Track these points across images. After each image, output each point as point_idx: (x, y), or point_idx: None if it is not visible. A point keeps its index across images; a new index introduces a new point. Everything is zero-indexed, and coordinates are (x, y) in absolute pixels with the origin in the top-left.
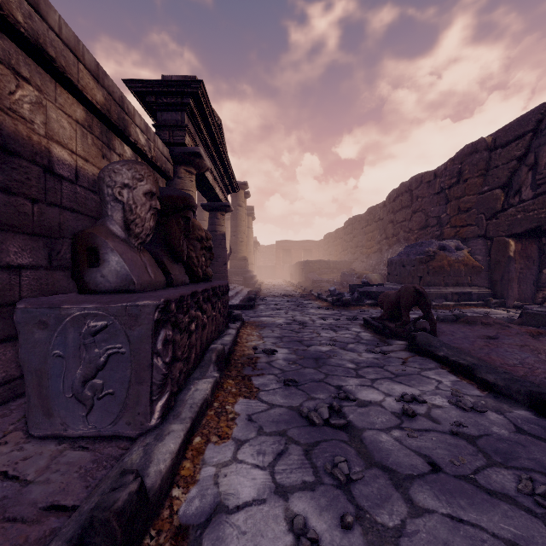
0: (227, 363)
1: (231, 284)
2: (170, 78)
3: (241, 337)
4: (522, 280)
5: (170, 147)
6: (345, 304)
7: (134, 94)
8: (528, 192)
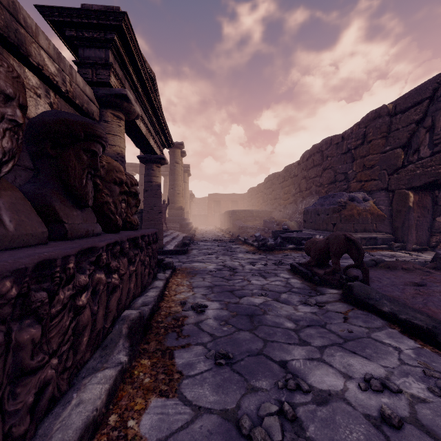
0: (146, 330)
1: (169, 230)
2: (90, 7)
3: (170, 288)
4: (419, 226)
5: (94, 87)
6: (269, 248)
7: (50, 25)
8: (426, 151)
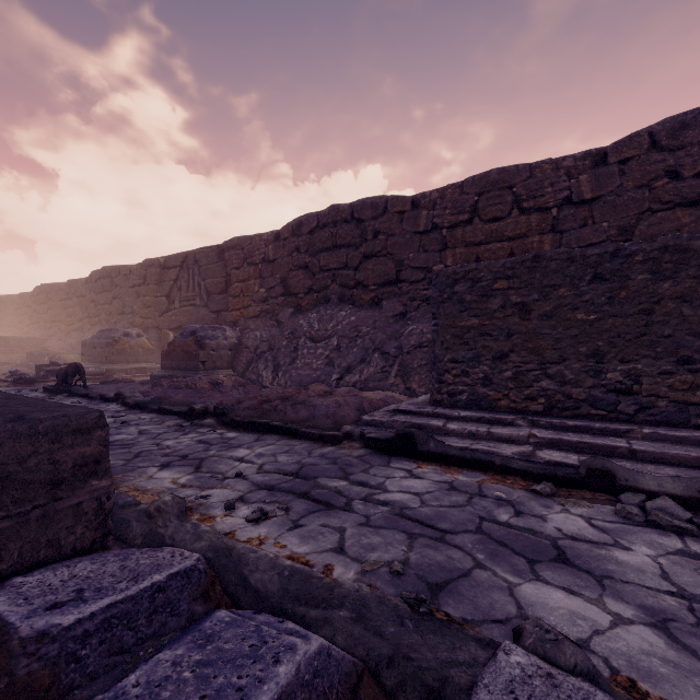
0: None
1: None
2: None
3: None
4: None
5: None
6: (29, 382)
7: None
8: (178, 303)
